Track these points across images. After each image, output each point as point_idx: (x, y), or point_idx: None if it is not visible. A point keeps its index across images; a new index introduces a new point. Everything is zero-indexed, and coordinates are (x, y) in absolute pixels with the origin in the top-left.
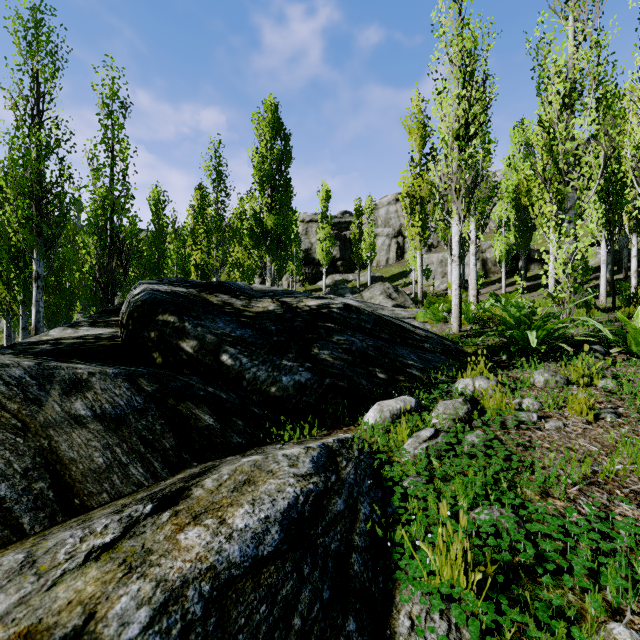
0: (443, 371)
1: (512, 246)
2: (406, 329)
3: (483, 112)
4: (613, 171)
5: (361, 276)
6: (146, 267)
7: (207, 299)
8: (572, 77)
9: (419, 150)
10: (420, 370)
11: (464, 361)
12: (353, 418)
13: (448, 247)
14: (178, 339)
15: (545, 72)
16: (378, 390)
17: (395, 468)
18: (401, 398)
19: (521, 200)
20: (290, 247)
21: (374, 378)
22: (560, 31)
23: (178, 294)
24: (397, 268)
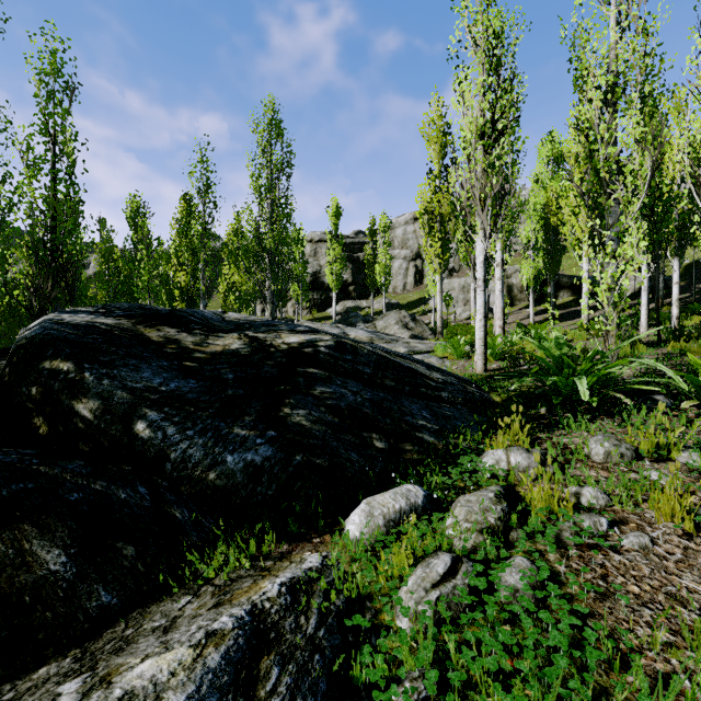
0: (465, 433)
1: (541, 271)
2: (418, 373)
3: (513, 105)
4: (657, 184)
5: (376, 303)
6: (117, 290)
7: (143, 334)
8: (615, 70)
9: (439, 161)
10: (434, 434)
11: (492, 415)
12: (332, 518)
13: (471, 269)
14: (71, 398)
15: (584, 63)
16: (371, 473)
17: (378, 661)
18: (403, 490)
19: (550, 220)
20: (293, 269)
21: (369, 449)
22: (600, 16)
23: (95, 328)
24: (415, 294)
